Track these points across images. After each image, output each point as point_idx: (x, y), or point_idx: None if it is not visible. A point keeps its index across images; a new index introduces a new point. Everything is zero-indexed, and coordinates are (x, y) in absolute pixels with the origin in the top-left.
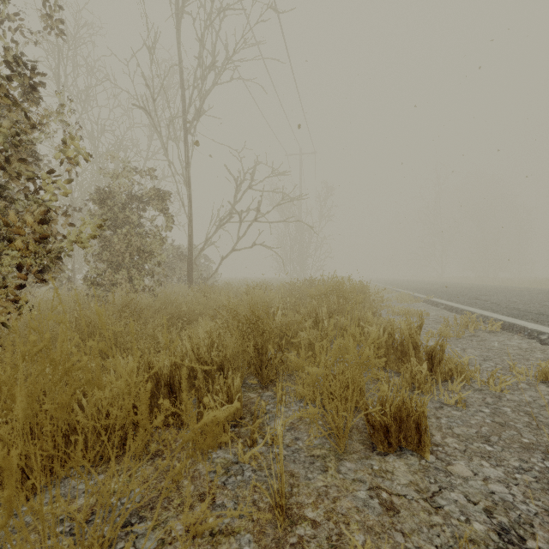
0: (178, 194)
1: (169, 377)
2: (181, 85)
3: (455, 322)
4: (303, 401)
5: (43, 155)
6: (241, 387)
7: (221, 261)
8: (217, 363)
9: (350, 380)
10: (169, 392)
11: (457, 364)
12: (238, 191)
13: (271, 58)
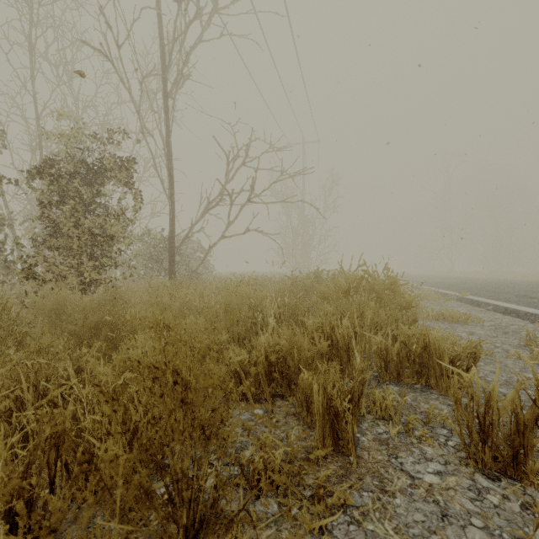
0: (155, 168)
1: None
2: (160, 39)
3: None
4: None
5: None
6: None
7: (208, 250)
8: None
9: None
10: None
11: None
12: (231, 170)
13: (269, 11)
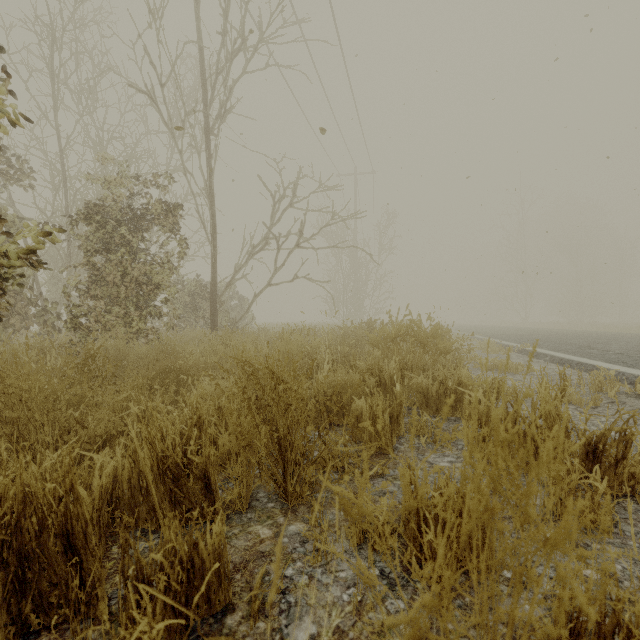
0: (197, 211)
1: (64, 519)
2: (201, 72)
3: (581, 381)
4: (363, 550)
5: (22, 161)
6: (247, 508)
7: (254, 299)
8: (198, 467)
9: (533, 617)
10: (66, 550)
11: (639, 462)
12: (277, 211)
13: (318, 40)
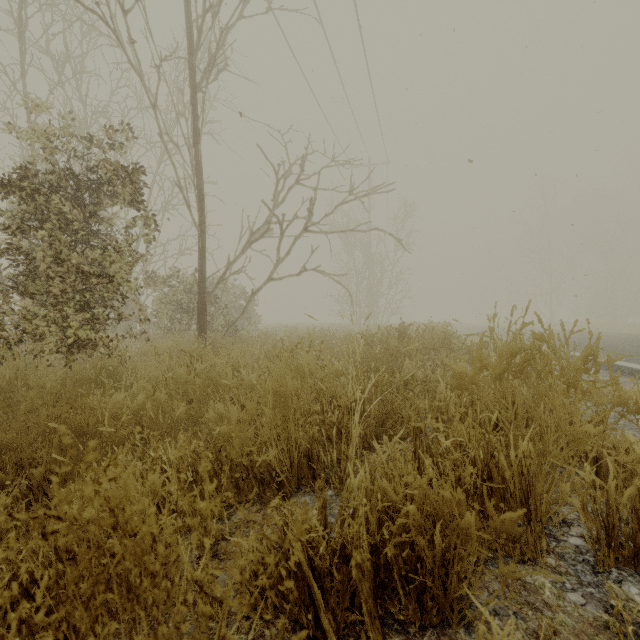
0: (179, 186)
1: None
2: (185, 12)
3: None
4: None
5: None
6: None
7: (251, 297)
8: None
9: None
10: None
11: None
12: (281, 190)
13: None
